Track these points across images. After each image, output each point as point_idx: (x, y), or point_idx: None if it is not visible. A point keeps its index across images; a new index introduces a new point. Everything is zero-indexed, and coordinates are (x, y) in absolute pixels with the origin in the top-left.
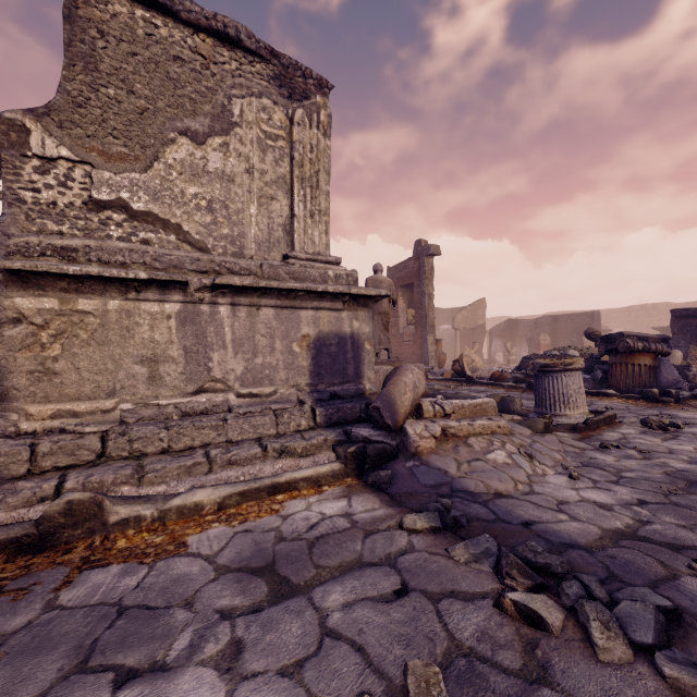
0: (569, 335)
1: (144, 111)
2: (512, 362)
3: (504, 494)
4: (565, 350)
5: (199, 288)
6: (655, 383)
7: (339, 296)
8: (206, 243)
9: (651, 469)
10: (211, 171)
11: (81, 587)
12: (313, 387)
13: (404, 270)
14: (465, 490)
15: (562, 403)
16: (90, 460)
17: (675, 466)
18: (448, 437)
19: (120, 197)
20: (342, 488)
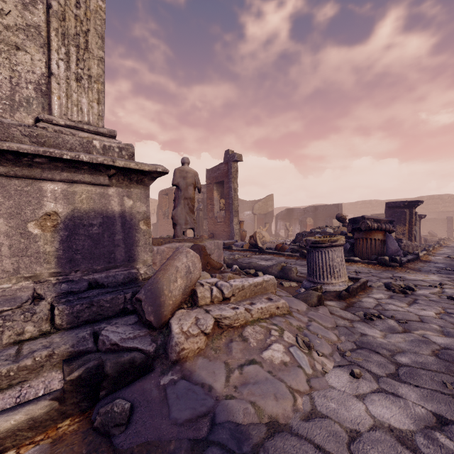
0: (324, 219)
1: None
2: (290, 236)
3: (281, 424)
4: (324, 228)
5: None
6: (384, 252)
7: (101, 168)
8: None
9: (420, 349)
10: None
11: None
12: (62, 276)
13: (218, 171)
14: (231, 422)
15: (329, 273)
16: None
17: (437, 341)
18: (222, 328)
19: None
20: (41, 449)
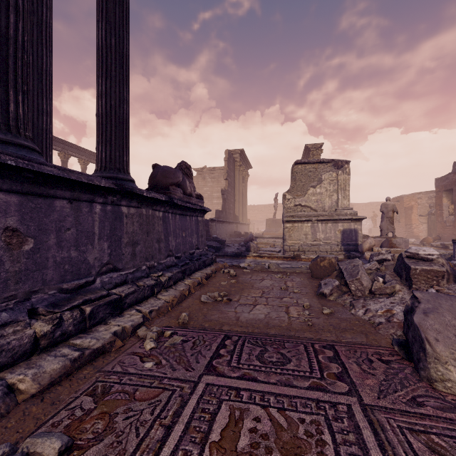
0: None
1: (304, 185)
2: None
3: None
4: None
5: (314, 220)
6: None
7: (349, 219)
8: (316, 209)
9: None
10: (317, 193)
11: (299, 262)
12: (341, 242)
13: (446, 180)
14: None
15: None
16: (297, 250)
17: None
18: None
19: (299, 203)
20: None
